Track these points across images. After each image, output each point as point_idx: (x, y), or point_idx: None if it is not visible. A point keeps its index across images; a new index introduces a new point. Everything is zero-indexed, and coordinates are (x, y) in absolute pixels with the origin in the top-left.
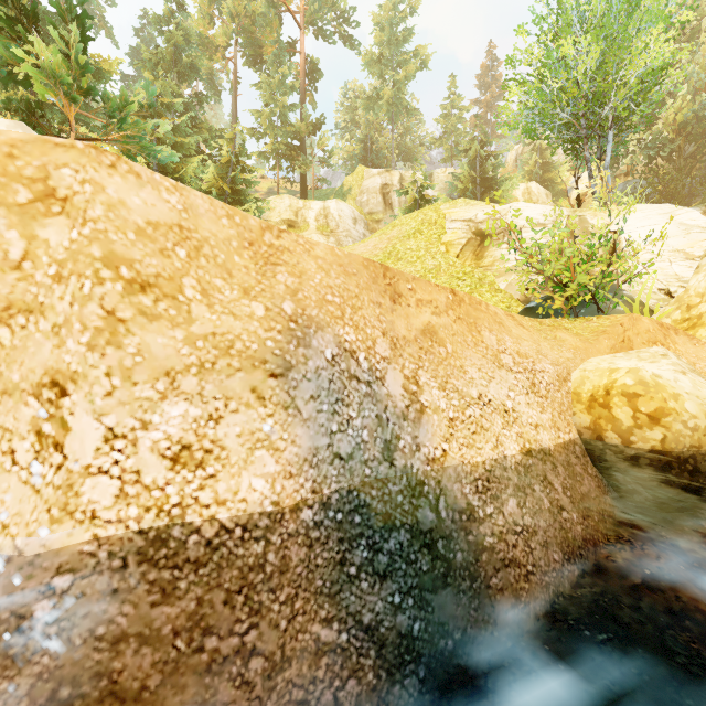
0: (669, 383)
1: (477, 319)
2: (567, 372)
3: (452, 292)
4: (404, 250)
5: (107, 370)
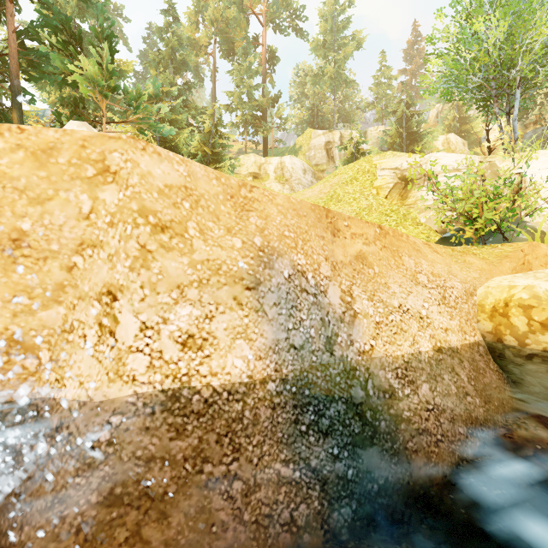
0: None
1: (399, 247)
2: (473, 288)
3: (379, 227)
4: (343, 194)
5: (141, 284)
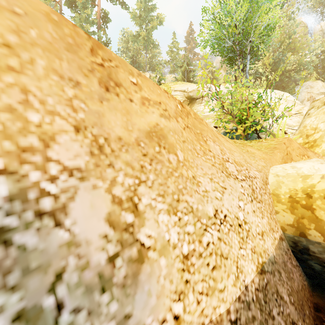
0: None
1: (202, 130)
2: (266, 176)
3: (181, 104)
4: None
5: None
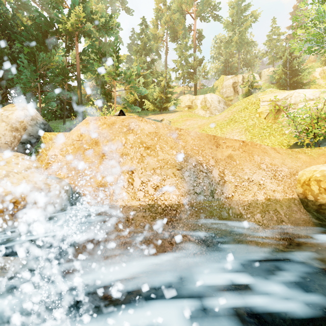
0: None
1: (252, 151)
2: (296, 171)
3: (242, 142)
4: (238, 117)
5: (141, 168)
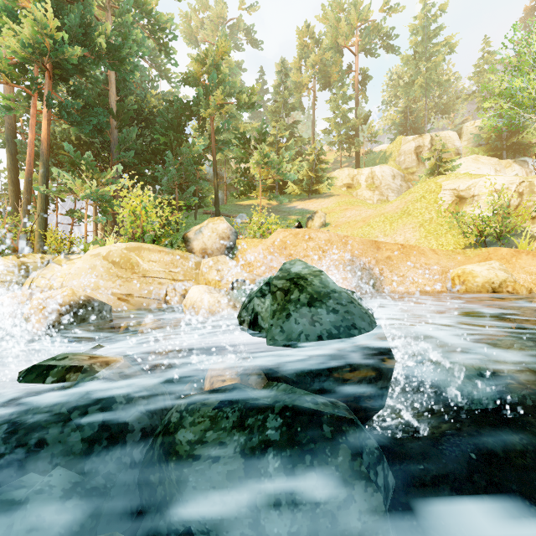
0: (476, 273)
1: (410, 253)
2: (448, 270)
3: (401, 245)
4: (413, 209)
5: (319, 266)
